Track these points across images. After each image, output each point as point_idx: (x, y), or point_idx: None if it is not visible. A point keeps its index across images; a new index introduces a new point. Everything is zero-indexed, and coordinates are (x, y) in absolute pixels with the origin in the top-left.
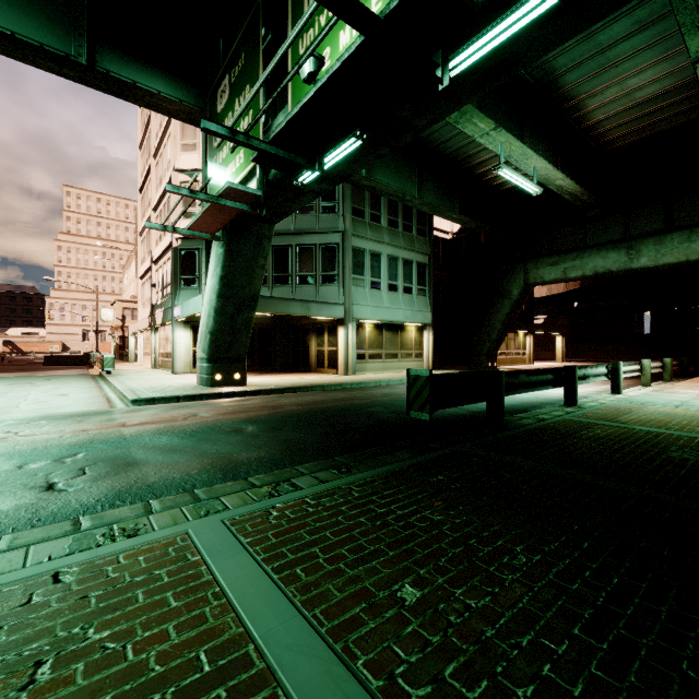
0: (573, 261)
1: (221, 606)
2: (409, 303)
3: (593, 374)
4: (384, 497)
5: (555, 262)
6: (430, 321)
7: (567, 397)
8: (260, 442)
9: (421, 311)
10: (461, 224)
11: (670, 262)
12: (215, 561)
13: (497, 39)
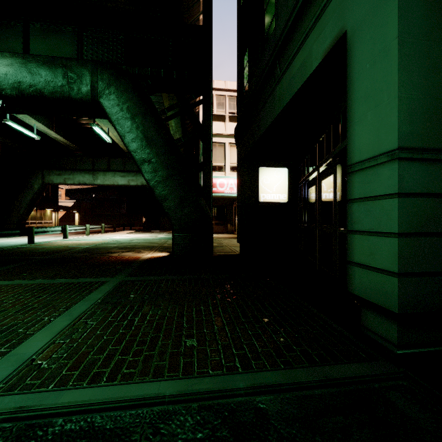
0: (69, 175)
1: None
2: None
3: (51, 230)
4: None
5: (60, 174)
6: None
7: (29, 240)
8: None
9: None
10: None
11: (108, 184)
12: None
13: None
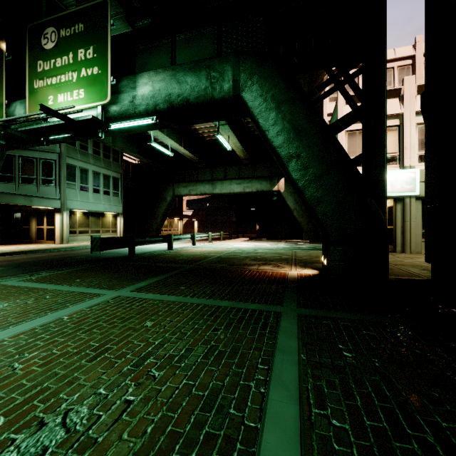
0: (193, 187)
1: (26, 287)
2: (107, 200)
3: (184, 237)
4: (76, 272)
5: (186, 186)
6: (122, 211)
7: (169, 246)
8: (12, 271)
9: (115, 206)
10: (139, 159)
11: (225, 192)
12: (18, 284)
13: (123, 126)
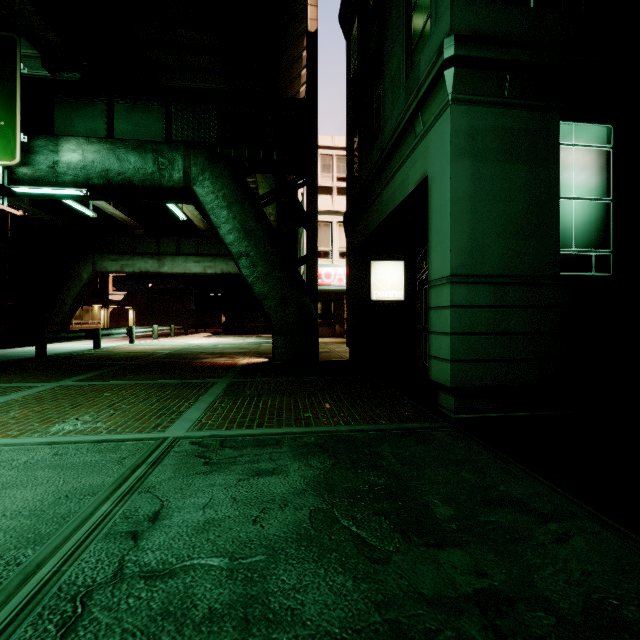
0: (128, 261)
1: None
2: None
3: (116, 333)
4: None
5: (116, 259)
6: None
7: (95, 344)
8: None
9: None
10: (32, 212)
11: (178, 272)
12: None
13: (35, 191)
